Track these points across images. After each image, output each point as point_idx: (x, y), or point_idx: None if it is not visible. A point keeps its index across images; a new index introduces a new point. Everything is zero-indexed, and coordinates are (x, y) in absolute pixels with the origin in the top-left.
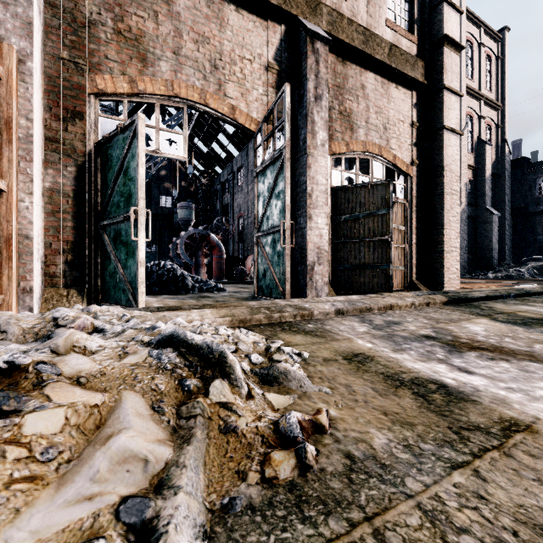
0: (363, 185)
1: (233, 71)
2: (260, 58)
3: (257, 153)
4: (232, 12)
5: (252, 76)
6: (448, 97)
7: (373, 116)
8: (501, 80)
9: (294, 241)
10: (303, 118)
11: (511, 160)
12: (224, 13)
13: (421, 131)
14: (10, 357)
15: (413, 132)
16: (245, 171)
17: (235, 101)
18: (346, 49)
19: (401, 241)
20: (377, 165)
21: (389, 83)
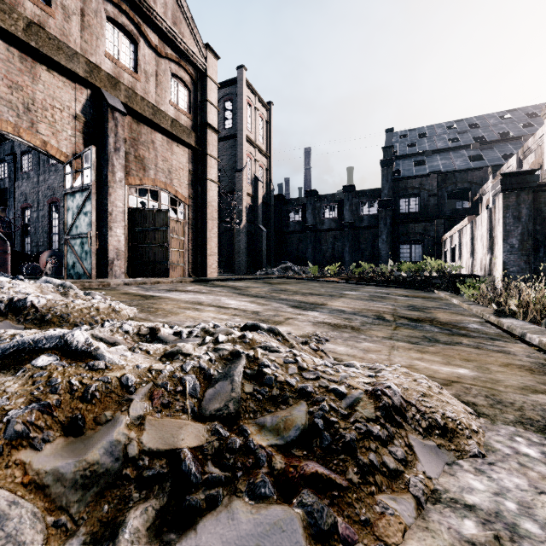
0: (151, 210)
1: (45, 115)
2: (69, 109)
3: (67, 178)
4: (44, 71)
5: (62, 121)
6: (210, 160)
7: (161, 163)
8: (269, 137)
9: (99, 243)
10: (105, 160)
11: (275, 195)
12: (36, 71)
13: (195, 177)
14: (3, 278)
15: (190, 177)
16: (34, 158)
17: (47, 137)
18: (140, 116)
19: (182, 247)
20: (164, 195)
21: (172, 142)
